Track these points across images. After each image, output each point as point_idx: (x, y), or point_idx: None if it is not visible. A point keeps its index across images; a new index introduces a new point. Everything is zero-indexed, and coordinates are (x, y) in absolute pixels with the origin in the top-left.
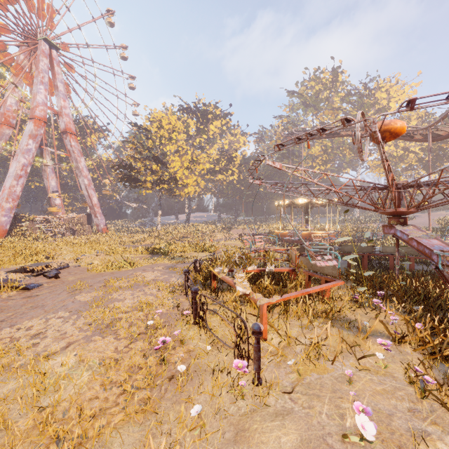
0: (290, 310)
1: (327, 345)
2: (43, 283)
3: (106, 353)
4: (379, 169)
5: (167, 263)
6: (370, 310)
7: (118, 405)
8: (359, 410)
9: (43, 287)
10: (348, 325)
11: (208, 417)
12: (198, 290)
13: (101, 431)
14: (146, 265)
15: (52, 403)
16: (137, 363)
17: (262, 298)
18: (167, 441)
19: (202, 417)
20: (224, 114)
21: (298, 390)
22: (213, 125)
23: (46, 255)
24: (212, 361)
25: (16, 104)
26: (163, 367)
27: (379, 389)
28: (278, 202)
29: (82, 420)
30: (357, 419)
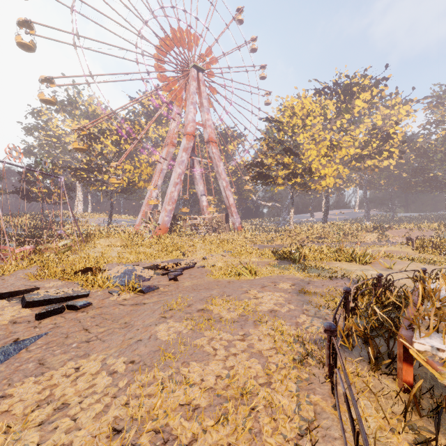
0: None
1: None
2: (160, 286)
3: None
4: None
5: (297, 276)
6: None
7: None
8: None
9: (157, 292)
10: None
11: None
12: None
13: None
14: (269, 276)
15: None
16: None
17: None
18: None
19: None
20: (376, 81)
21: None
22: (360, 99)
23: (184, 252)
24: None
25: (177, 127)
26: None
27: None
28: None
29: None
30: None
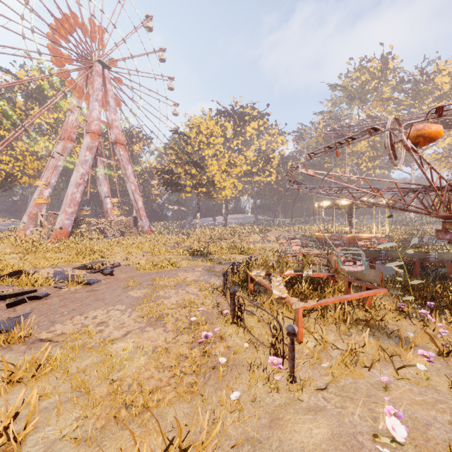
0: (327, 316)
1: (365, 353)
2: (101, 280)
3: (157, 343)
4: (440, 163)
5: (206, 264)
6: (417, 321)
7: (170, 385)
8: (390, 413)
9: (101, 283)
10: (390, 335)
11: (245, 404)
12: (236, 291)
13: (159, 403)
14: (187, 266)
15: (119, 378)
16: (184, 353)
17: (297, 302)
18: (211, 419)
19: (240, 403)
20: (262, 115)
21: (332, 391)
22: (250, 126)
23: (101, 255)
24: (250, 357)
25: (76, 121)
26: (205, 358)
27: (419, 399)
28: (318, 203)
29: (143, 393)
30: (387, 420)
